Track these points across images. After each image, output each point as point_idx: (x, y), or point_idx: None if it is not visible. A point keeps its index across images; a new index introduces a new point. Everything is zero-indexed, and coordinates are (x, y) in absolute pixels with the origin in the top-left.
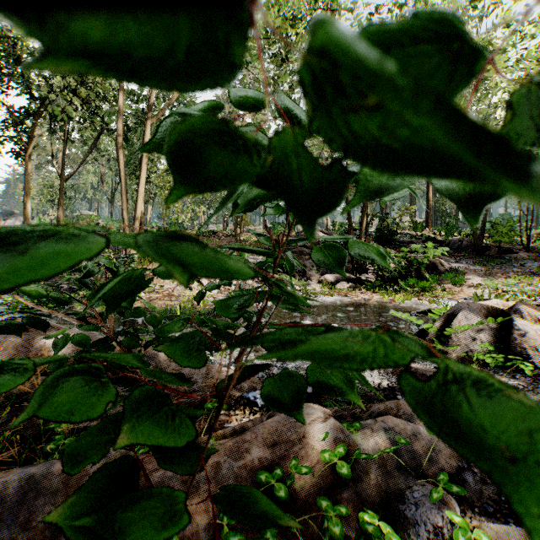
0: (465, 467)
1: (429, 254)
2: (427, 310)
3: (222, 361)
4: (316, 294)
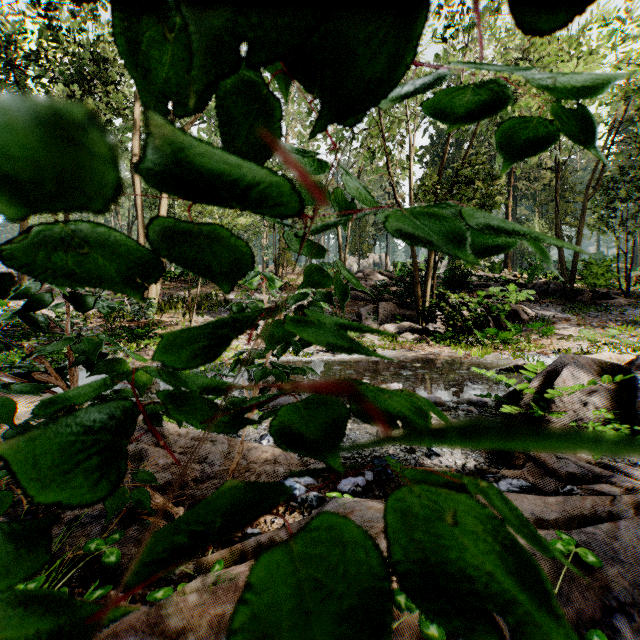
0: (613, 605)
1: (512, 299)
2: (513, 367)
3: (252, 433)
4: (374, 348)
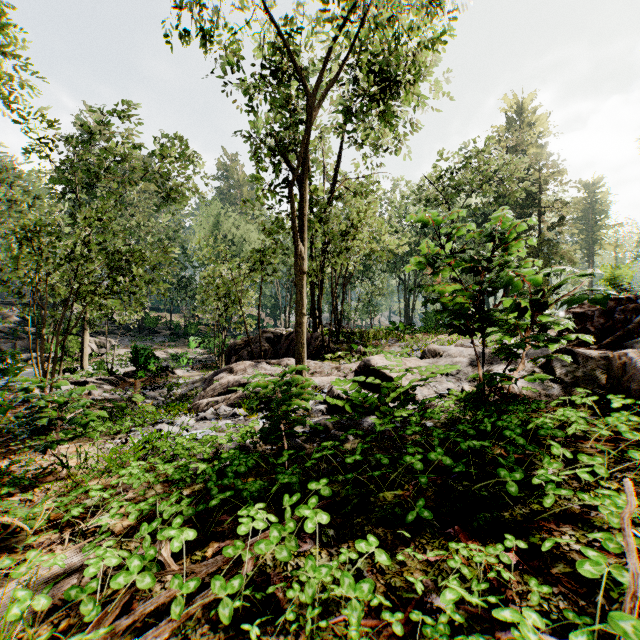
0: None
1: None
2: None
3: None
4: None
